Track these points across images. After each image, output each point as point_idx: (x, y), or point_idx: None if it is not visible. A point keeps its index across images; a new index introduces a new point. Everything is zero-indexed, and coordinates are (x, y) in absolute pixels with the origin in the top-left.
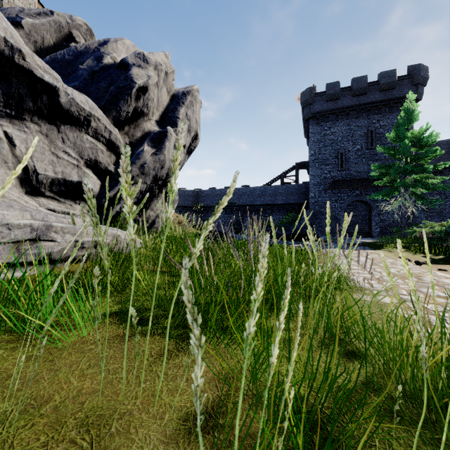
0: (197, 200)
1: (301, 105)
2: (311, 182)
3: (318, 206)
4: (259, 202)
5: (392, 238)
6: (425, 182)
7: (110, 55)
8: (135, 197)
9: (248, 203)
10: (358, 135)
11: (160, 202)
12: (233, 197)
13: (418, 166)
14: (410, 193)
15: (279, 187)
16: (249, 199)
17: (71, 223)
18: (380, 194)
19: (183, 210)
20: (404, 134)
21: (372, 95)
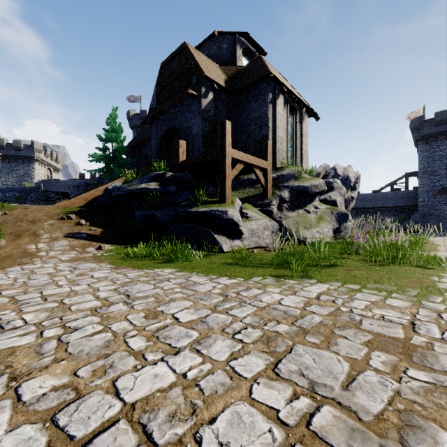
0: None
1: (411, 130)
2: (420, 189)
3: (426, 208)
4: (370, 205)
5: None
6: None
7: (340, 176)
8: None
9: (360, 206)
10: None
11: None
12: None
13: None
14: None
15: (389, 193)
16: (361, 203)
17: None
18: None
19: None
20: None
21: None
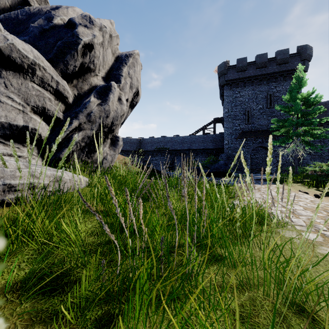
0: (140, 146)
1: (218, 74)
2: (225, 132)
3: (230, 150)
4: (187, 147)
5: (286, 175)
6: (312, 132)
7: (60, 17)
8: (83, 142)
9: (178, 148)
10: (261, 97)
11: (107, 147)
12: (167, 143)
13: (307, 120)
14: (301, 140)
15: (201, 136)
16: (179, 145)
17: (1, 165)
18: (278, 141)
19: (130, 153)
20: (297, 96)
21: (271, 68)
